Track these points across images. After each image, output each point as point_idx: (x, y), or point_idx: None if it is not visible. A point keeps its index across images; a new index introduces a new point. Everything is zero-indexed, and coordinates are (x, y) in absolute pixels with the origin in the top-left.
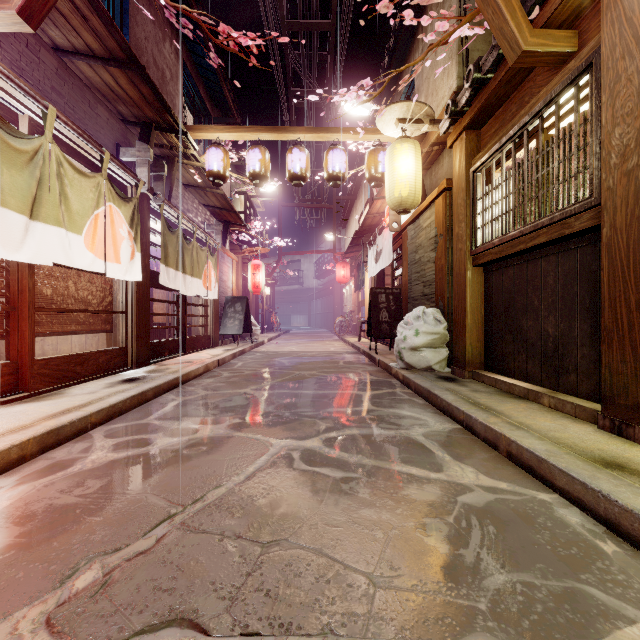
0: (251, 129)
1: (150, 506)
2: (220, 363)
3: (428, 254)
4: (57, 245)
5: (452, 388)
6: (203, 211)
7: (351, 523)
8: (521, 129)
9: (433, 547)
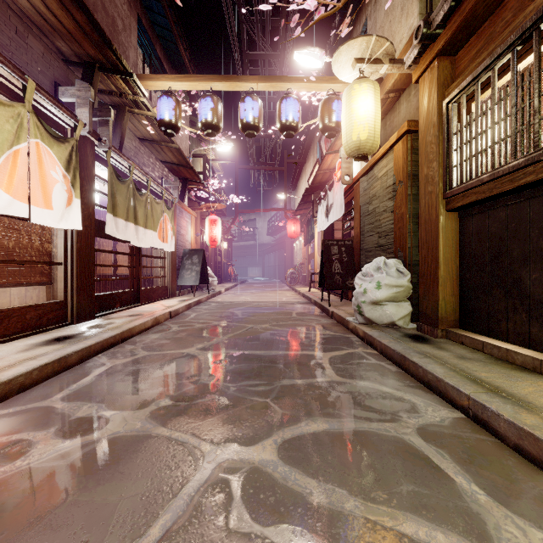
0: (203, 78)
1: None
2: (172, 315)
3: (384, 203)
4: None
5: (431, 353)
6: (160, 167)
7: None
8: (528, 30)
9: None
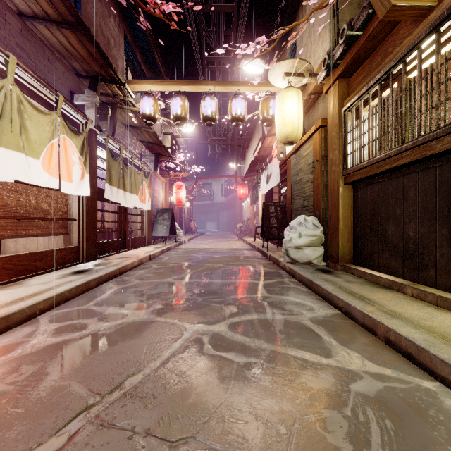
0: (174, 83)
1: (71, 395)
2: (151, 258)
3: (307, 176)
4: (17, 166)
5: (330, 279)
6: (140, 145)
7: (255, 416)
8: (386, 73)
9: (336, 447)
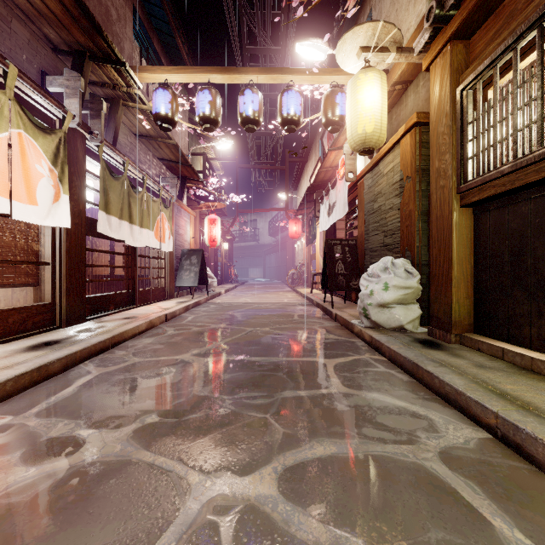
0: (201, 70)
1: None
2: (168, 317)
3: (391, 201)
4: None
5: (446, 361)
6: (158, 164)
7: None
8: None
9: None
